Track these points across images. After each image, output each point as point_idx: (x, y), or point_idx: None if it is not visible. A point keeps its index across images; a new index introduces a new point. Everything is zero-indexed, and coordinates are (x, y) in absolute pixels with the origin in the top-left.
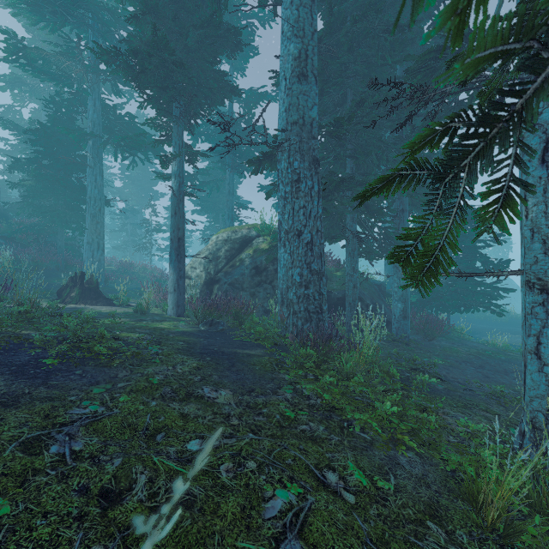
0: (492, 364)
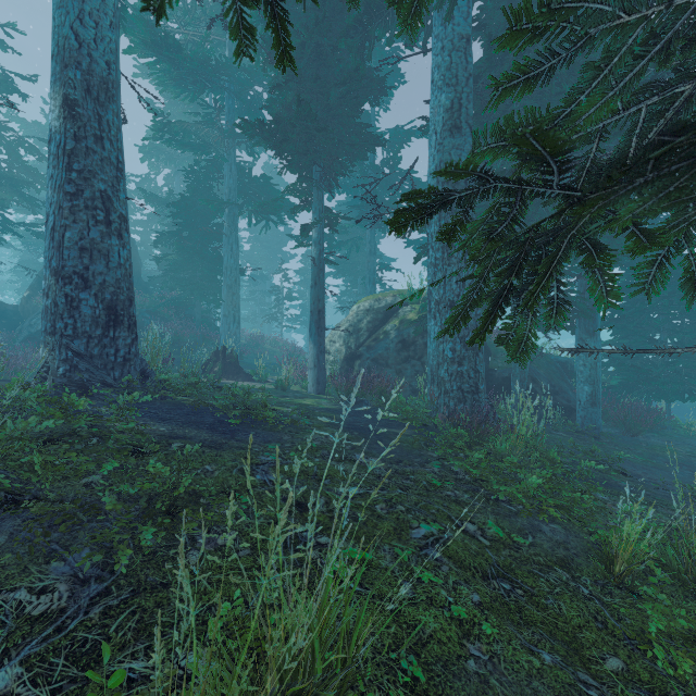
0: None
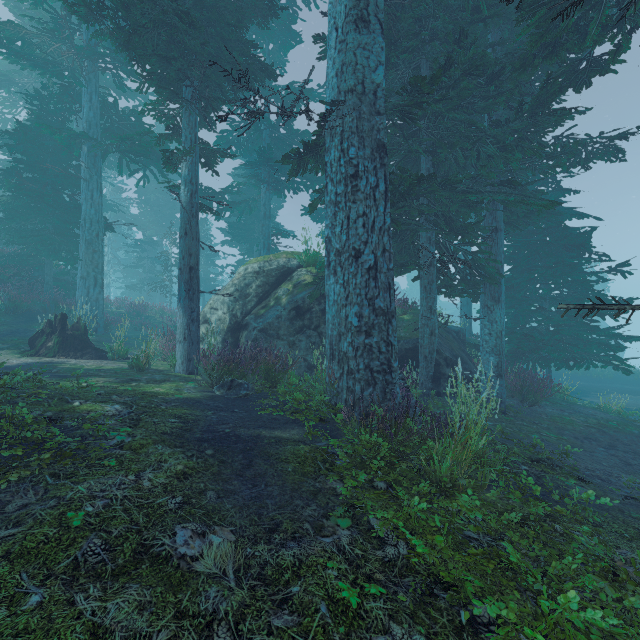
0: (625, 441)
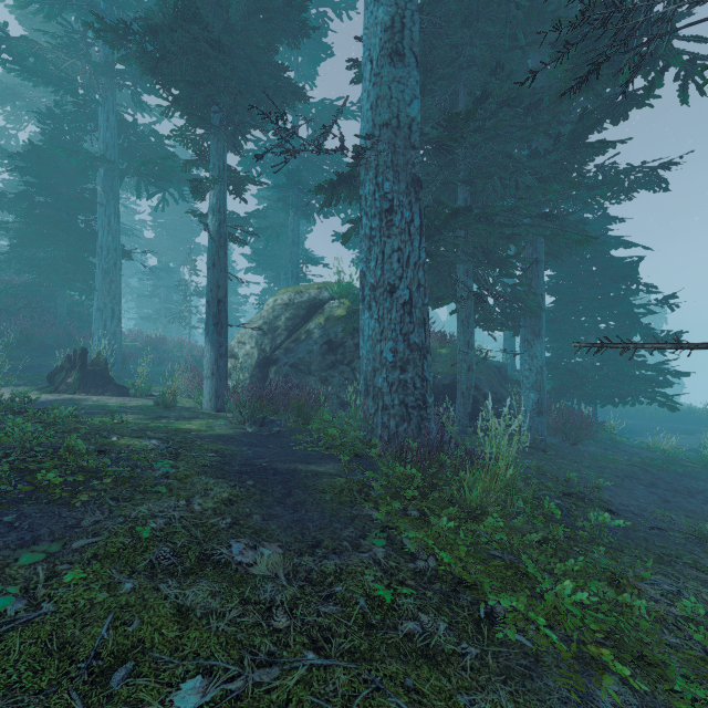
0: (668, 480)
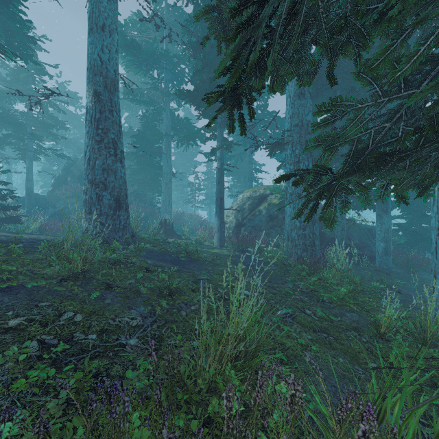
0: None
